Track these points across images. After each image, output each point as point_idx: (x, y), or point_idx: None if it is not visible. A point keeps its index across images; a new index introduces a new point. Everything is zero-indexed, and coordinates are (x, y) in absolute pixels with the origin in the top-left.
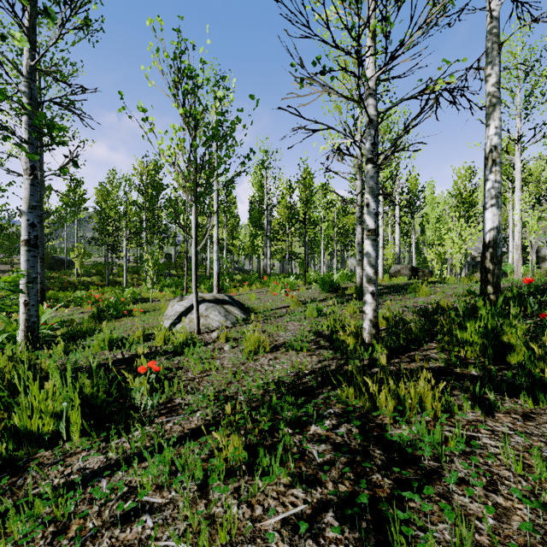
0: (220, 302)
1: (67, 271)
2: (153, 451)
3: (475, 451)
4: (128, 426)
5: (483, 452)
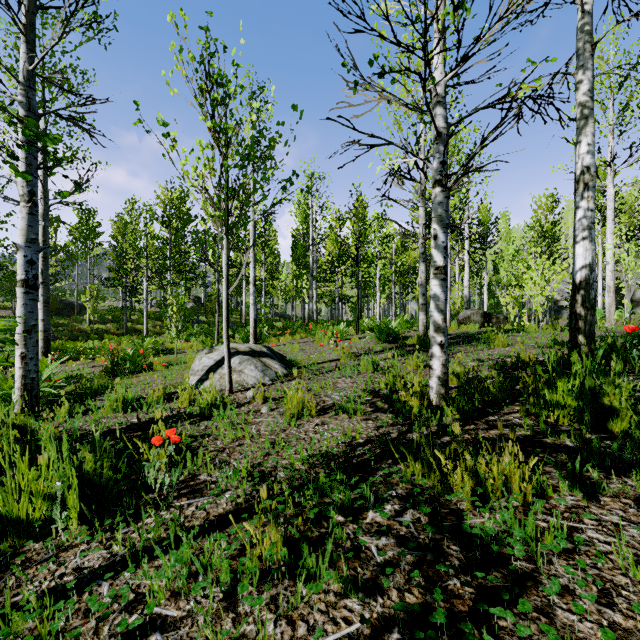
0: (256, 355)
1: (78, 317)
2: (168, 547)
3: (579, 548)
4: (140, 510)
5: (589, 550)
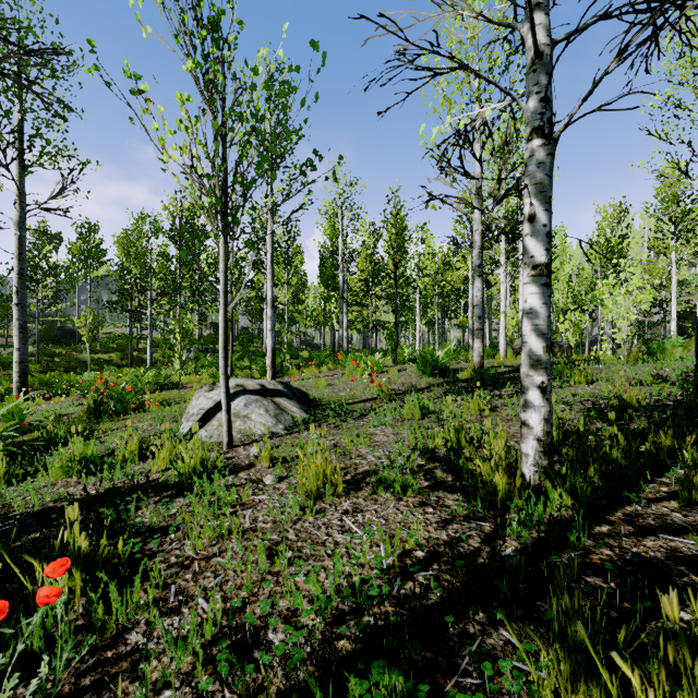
0: (268, 394)
1: (79, 346)
2: None
3: None
4: None
5: None
